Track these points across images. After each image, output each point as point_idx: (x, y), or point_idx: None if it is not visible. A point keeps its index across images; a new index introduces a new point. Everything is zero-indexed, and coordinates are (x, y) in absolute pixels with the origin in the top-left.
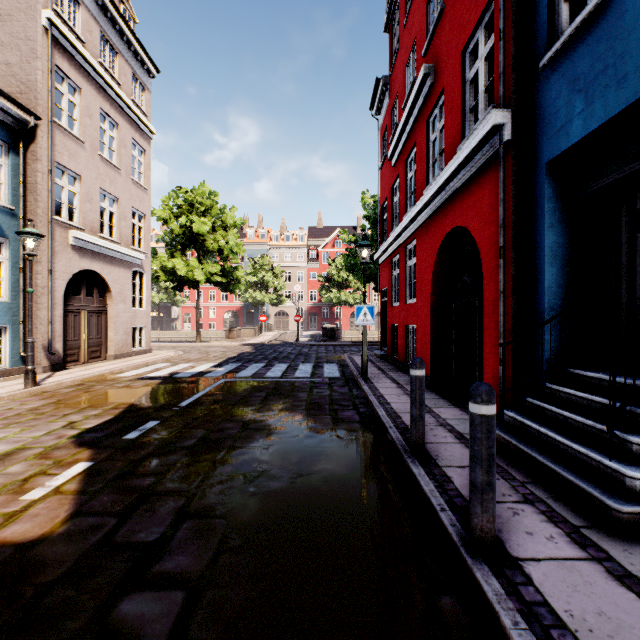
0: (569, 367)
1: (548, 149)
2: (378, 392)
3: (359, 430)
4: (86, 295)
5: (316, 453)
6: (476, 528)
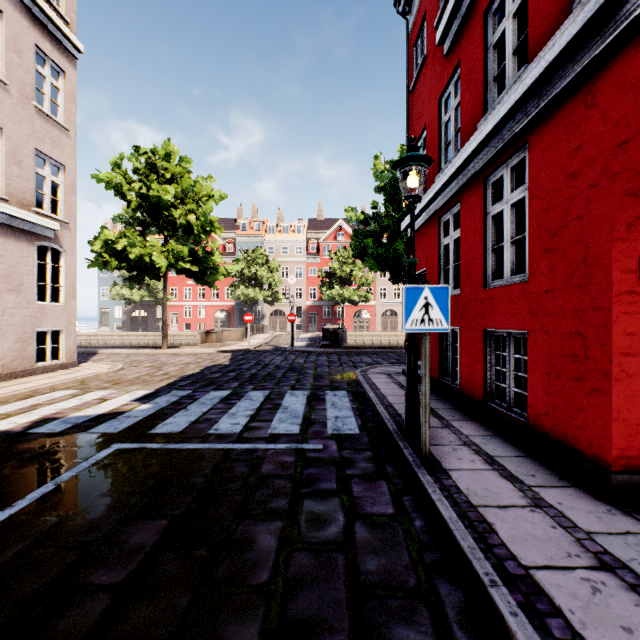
0: None
1: None
2: (499, 545)
3: None
4: None
5: None
6: None
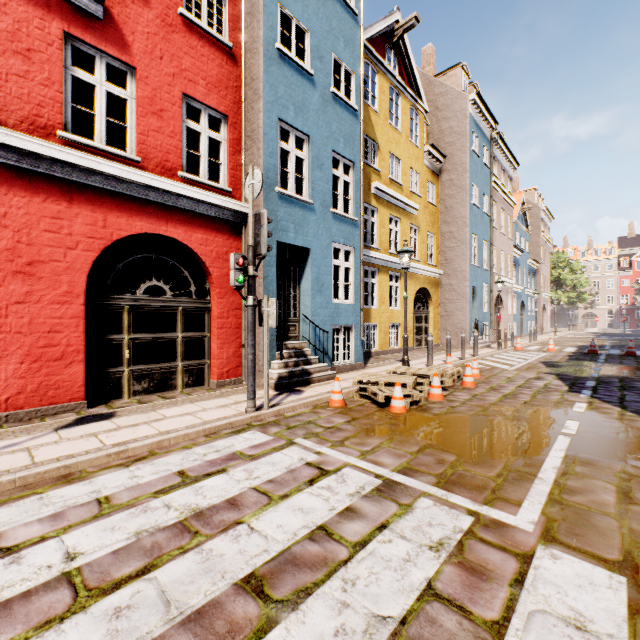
0: None
1: None
2: None
3: None
4: None
5: None
6: None
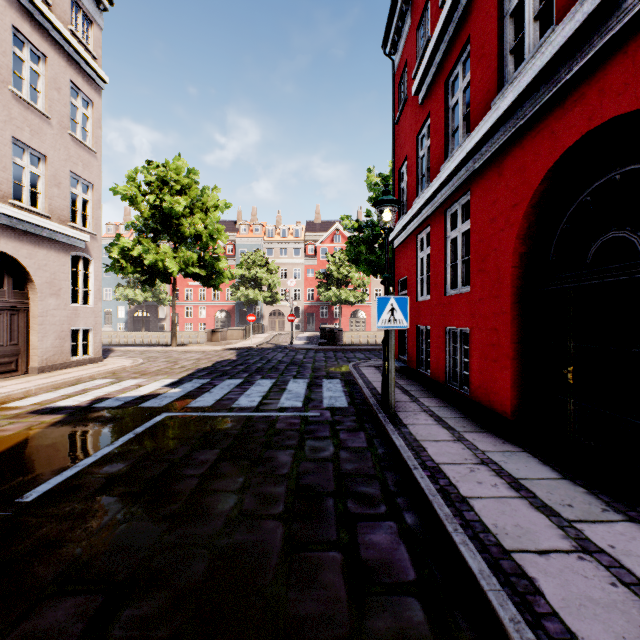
0: None
1: None
2: (426, 456)
3: None
4: (19, 288)
5: None
6: None
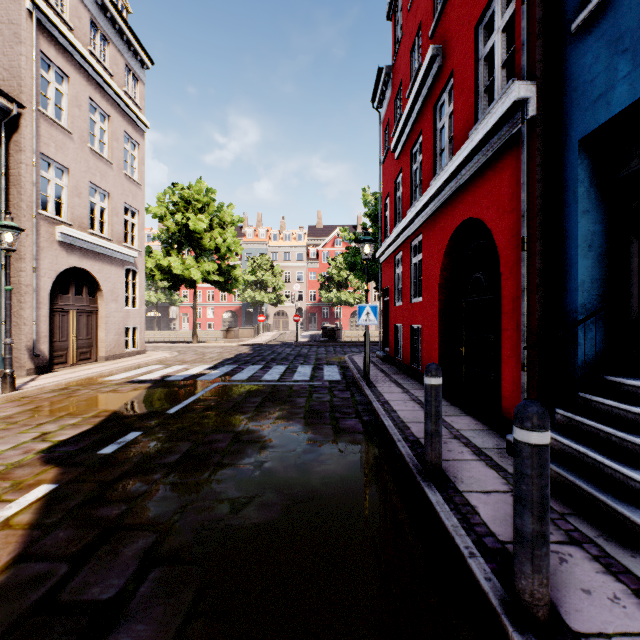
0: (606, 374)
1: (582, 123)
2: (382, 398)
3: (363, 443)
4: (78, 294)
5: (315, 472)
6: (524, 592)
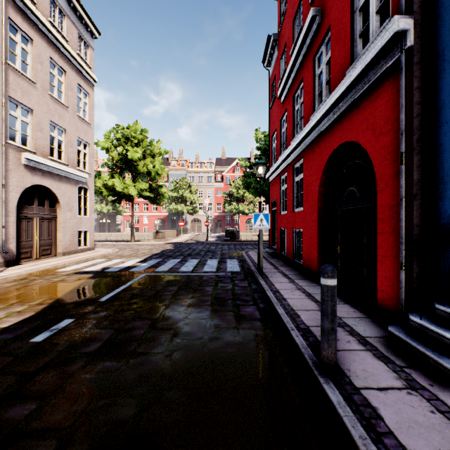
0: None
1: None
2: (274, 287)
3: (261, 330)
4: (44, 206)
5: (220, 362)
6: None
